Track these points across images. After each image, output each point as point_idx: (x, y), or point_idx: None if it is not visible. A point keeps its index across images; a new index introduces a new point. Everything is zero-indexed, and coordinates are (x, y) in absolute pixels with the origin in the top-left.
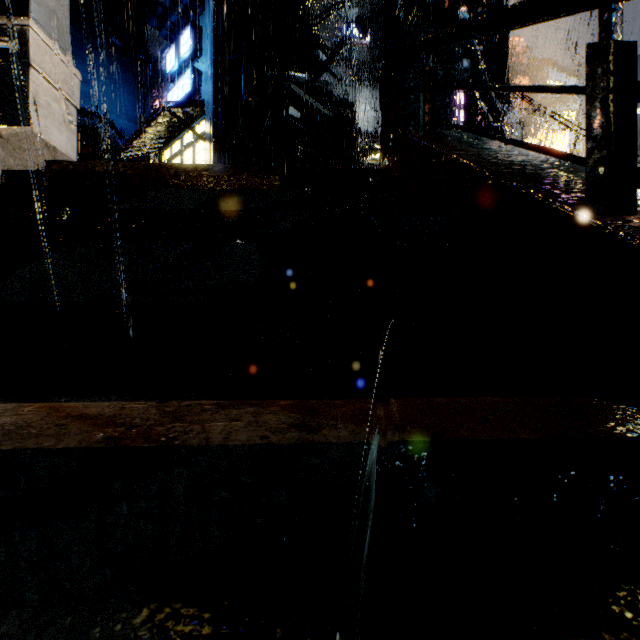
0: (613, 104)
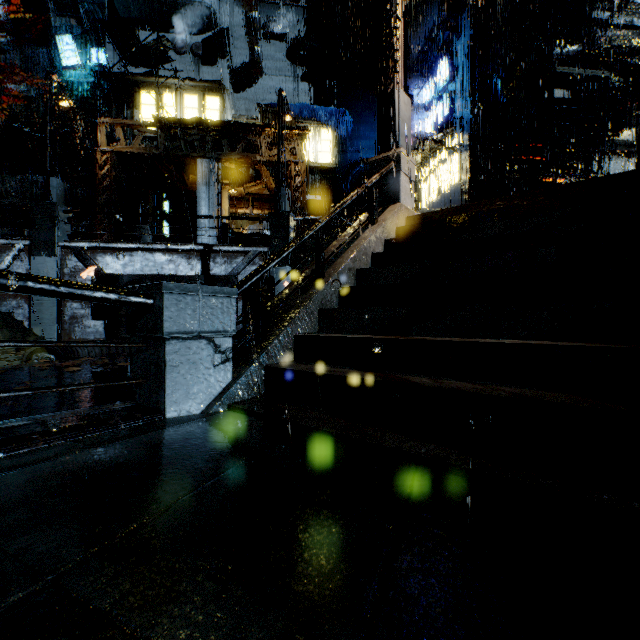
0: None
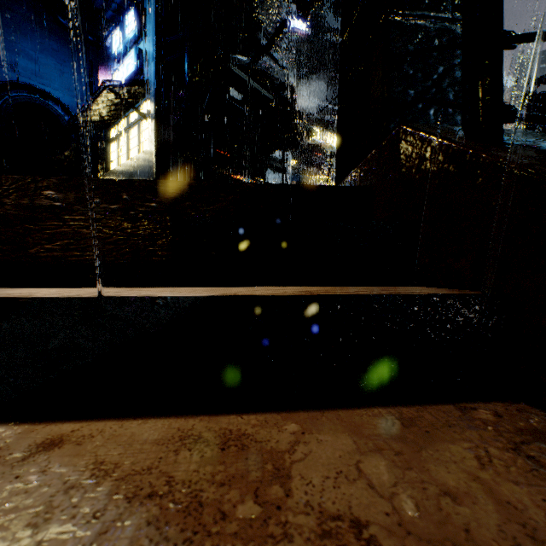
0: None
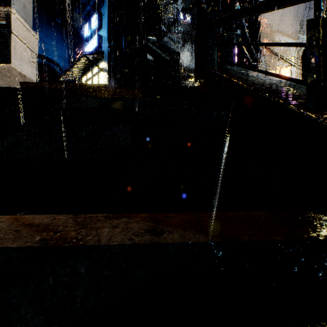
0: (322, 52)
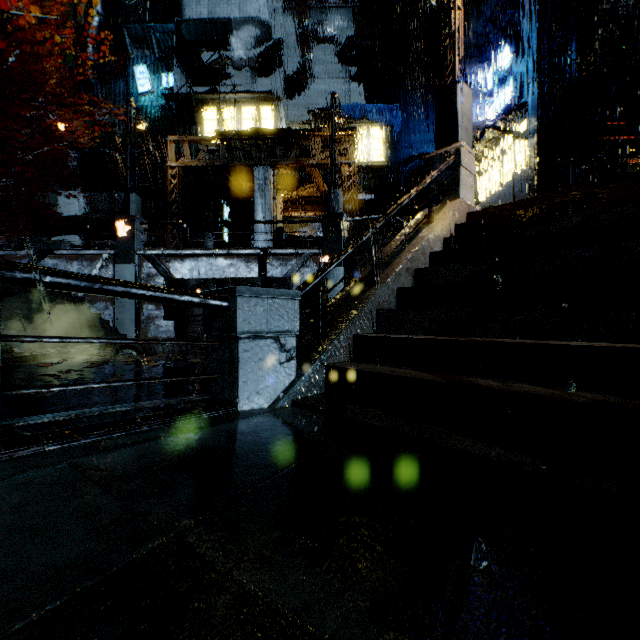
0: None
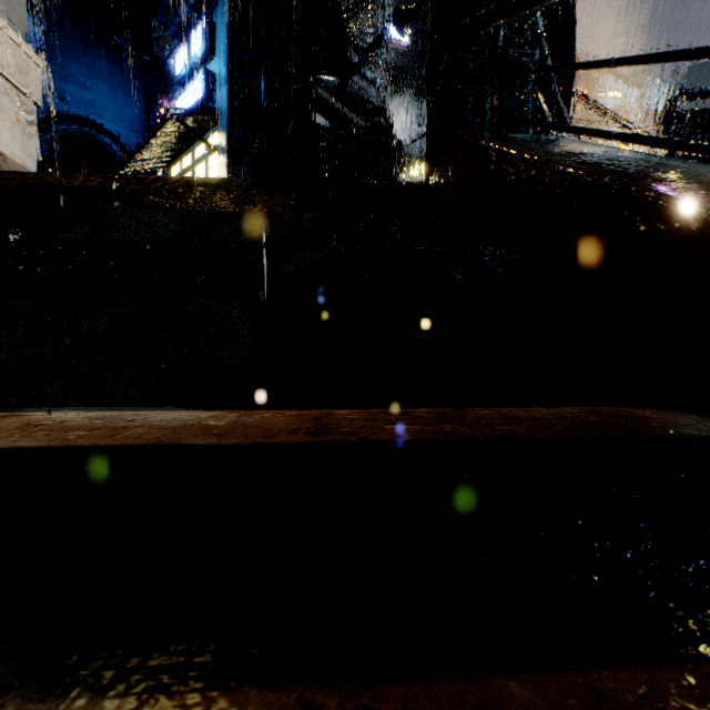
0: None
